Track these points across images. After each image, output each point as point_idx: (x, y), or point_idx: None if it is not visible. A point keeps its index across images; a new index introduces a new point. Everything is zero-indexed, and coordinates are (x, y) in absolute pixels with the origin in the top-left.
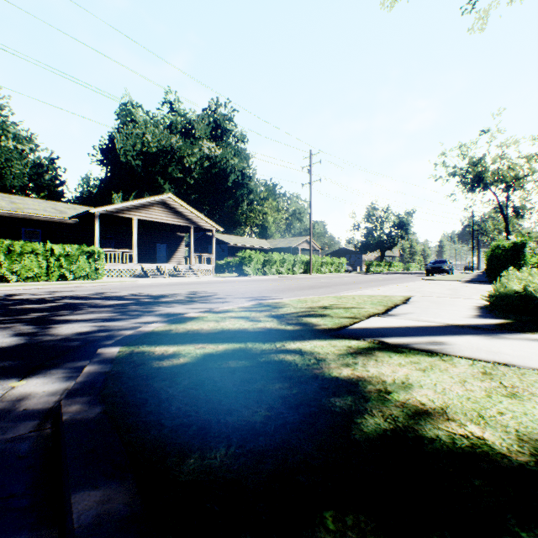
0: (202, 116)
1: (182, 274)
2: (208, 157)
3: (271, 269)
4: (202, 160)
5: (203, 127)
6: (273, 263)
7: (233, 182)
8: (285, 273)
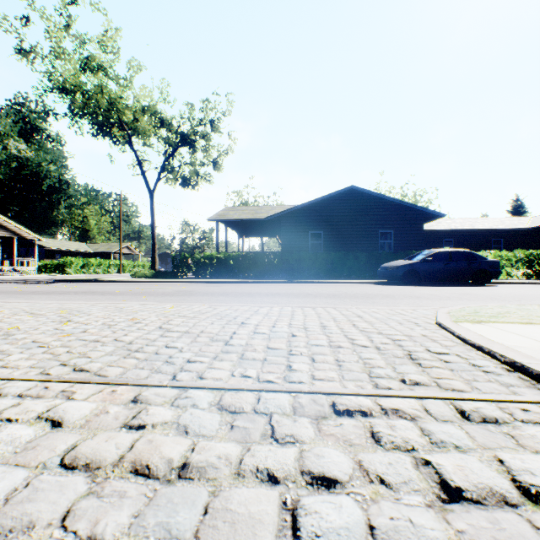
0: (7, 112)
1: (9, 274)
2: (17, 157)
3: (89, 270)
4: (9, 160)
5: (9, 123)
6: (92, 266)
7: (48, 185)
8: (102, 273)
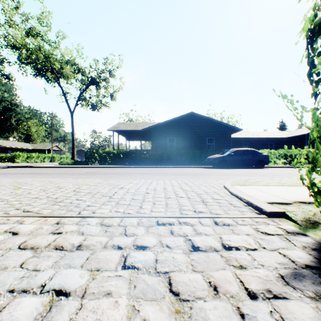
0: None
1: None
2: None
3: (31, 160)
4: None
5: None
6: (33, 157)
7: (3, 106)
8: (40, 162)
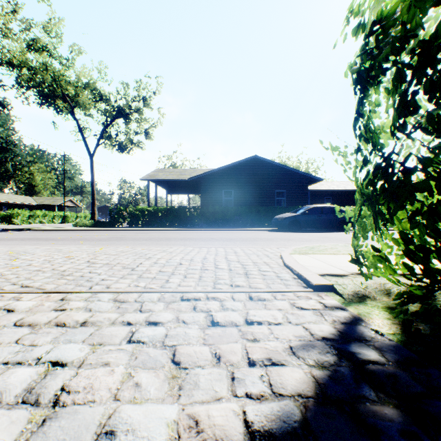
0: None
1: None
2: None
3: (35, 220)
4: None
5: None
6: (37, 217)
7: None
8: (47, 223)
